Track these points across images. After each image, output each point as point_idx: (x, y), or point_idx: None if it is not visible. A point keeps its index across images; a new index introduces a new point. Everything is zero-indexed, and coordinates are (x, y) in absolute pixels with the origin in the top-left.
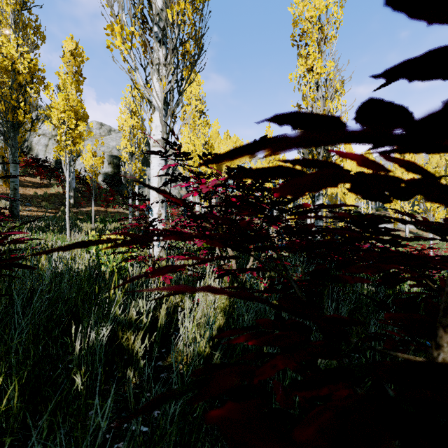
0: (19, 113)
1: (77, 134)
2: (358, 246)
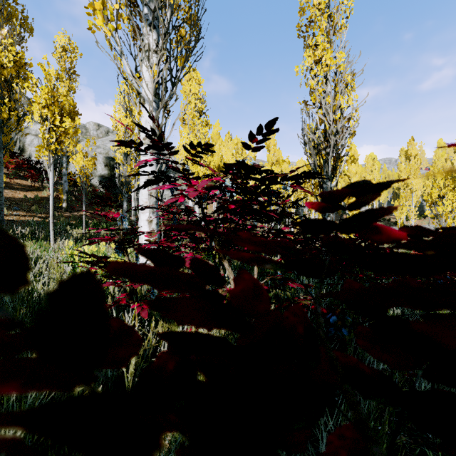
0: (3, 109)
1: (62, 131)
2: None
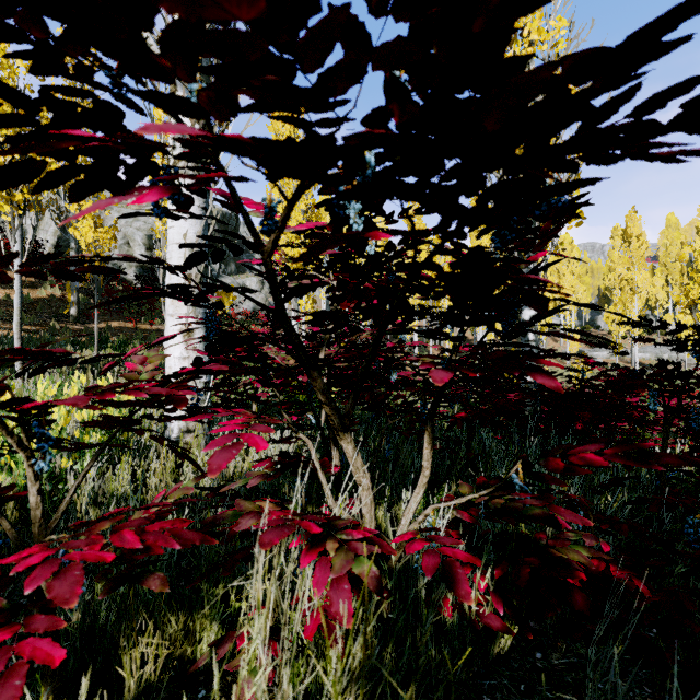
0: None
1: None
2: (622, 400)
